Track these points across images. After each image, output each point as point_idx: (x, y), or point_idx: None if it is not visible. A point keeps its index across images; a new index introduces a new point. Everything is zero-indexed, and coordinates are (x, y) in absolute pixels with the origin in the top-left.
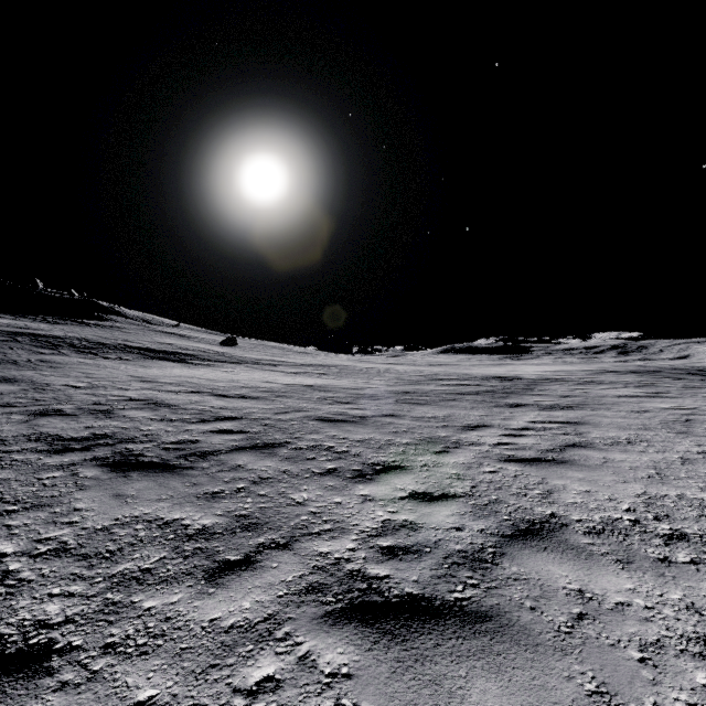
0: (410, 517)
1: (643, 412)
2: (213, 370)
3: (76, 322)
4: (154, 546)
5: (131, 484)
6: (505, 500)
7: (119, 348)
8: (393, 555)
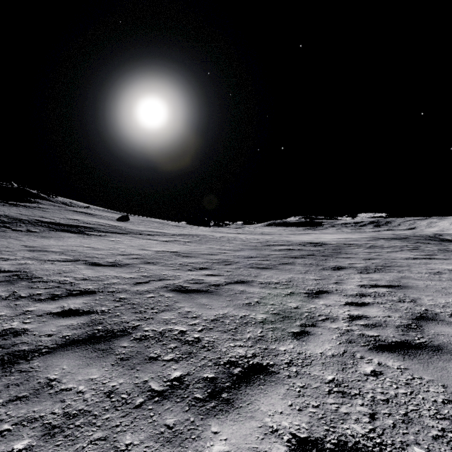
0: None
1: (439, 273)
2: (102, 239)
3: (8, 204)
4: None
5: None
6: None
7: (32, 222)
8: None
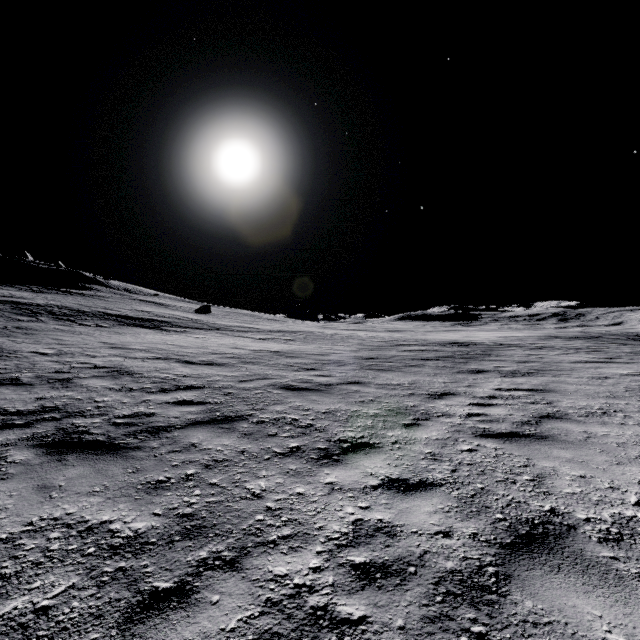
0: (386, 516)
1: (604, 378)
2: (185, 336)
3: (60, 291)
4: (65, 567)
5: (64, 471)
6: (493, 489)
7: (97, 315)
8: (369, 579)
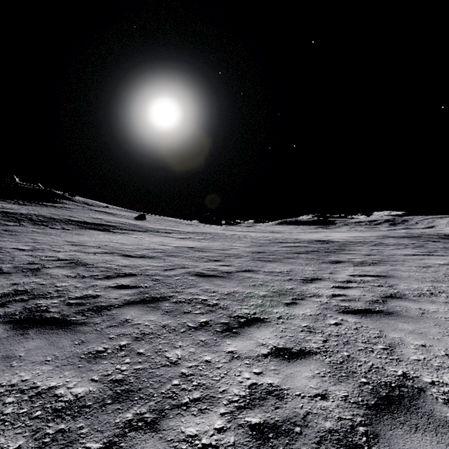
0: (275, 381)
1: (428, 267)
2: (126, 236)
3: (38, 204)
4: (14, 429)
5: (24, 343)
6: (356, 357)
7: (64, 221)
8: (263, 439)
